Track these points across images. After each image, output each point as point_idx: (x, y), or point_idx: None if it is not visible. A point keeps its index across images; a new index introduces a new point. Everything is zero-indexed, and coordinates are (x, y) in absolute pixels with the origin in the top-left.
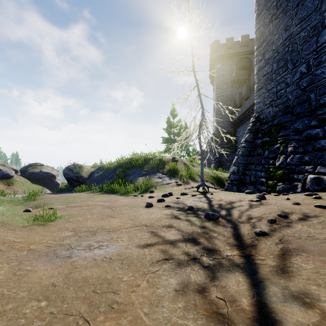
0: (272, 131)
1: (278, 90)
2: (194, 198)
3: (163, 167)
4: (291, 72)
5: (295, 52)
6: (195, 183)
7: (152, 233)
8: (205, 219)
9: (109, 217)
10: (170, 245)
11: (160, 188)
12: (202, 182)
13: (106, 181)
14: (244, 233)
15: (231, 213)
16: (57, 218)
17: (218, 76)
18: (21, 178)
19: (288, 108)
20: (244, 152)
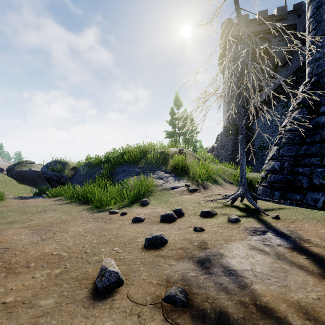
0: None
1: None
2: (244, 235)
3: (166, 162)
4: None
5: None
6: (219, 187)
7: None
8: None
9: None
10: None
11: (159, 196)
12: (244, 188)
13: (88, 182)
14: None
15: None
16: None
17: (230, 61)
18: (6, 177)
19: None
20: (291, 138)
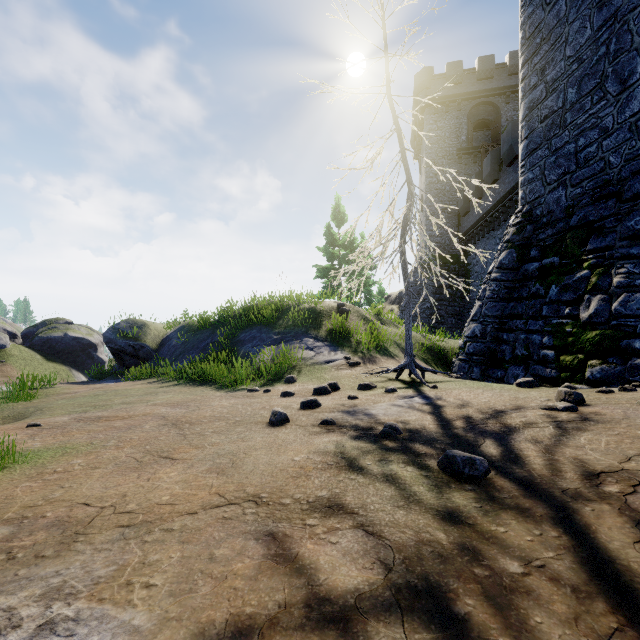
0: (566, 241)
1: (580, 148)
2: (393, 399)
3: (318, 325)
4: (614, 101)
5: (626, 52)
6: (390, 361)
7: (271, 544)
8: (445, 477)
9: (161, 458)
10: (337, 638)
11: (309, 373)
12: (409, 359)
13: (194, 356)
14: (628, 559)
15: (517, 452)
16: (20, 459)
17: (430, 141)
18: (23, 349)
19: (606, 186)
20: (497, 292)
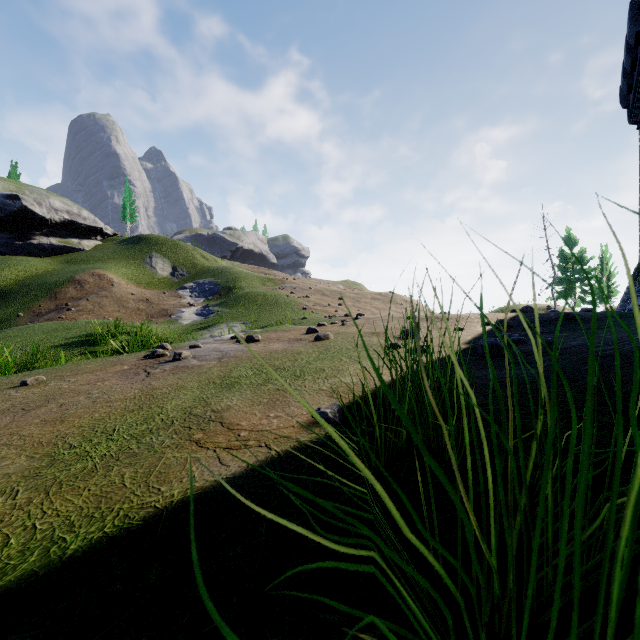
0: (636, 281)
1: None
2: None
3: None
4: None
5: None
6: None
7: None
8: None
9: None
10: None
11: None
12: None
13: None
14: None
15: None
16: None
17: None
18: None
19: None
20: (623, 299)
